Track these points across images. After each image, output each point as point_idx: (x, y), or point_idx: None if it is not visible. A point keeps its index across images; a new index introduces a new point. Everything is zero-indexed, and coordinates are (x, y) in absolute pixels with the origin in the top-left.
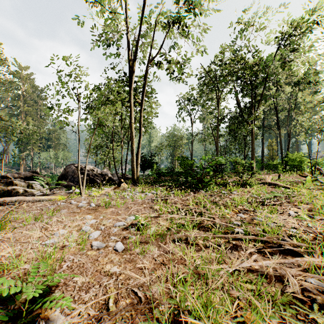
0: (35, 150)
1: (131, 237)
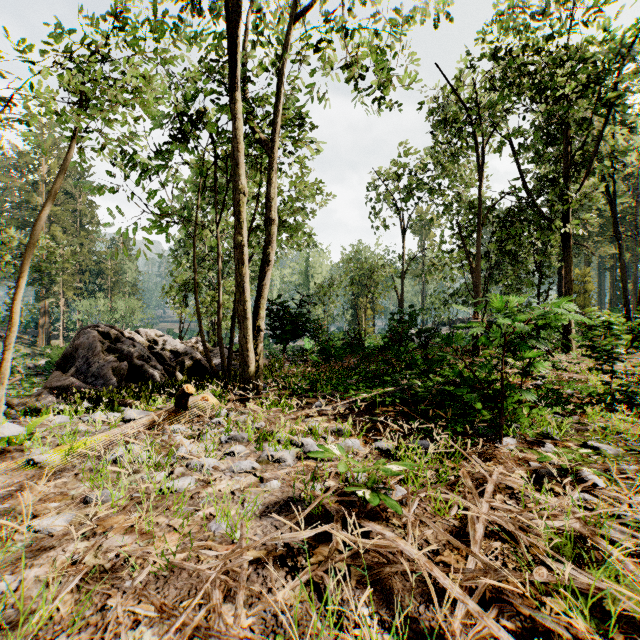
0: (68, 295)
1: None
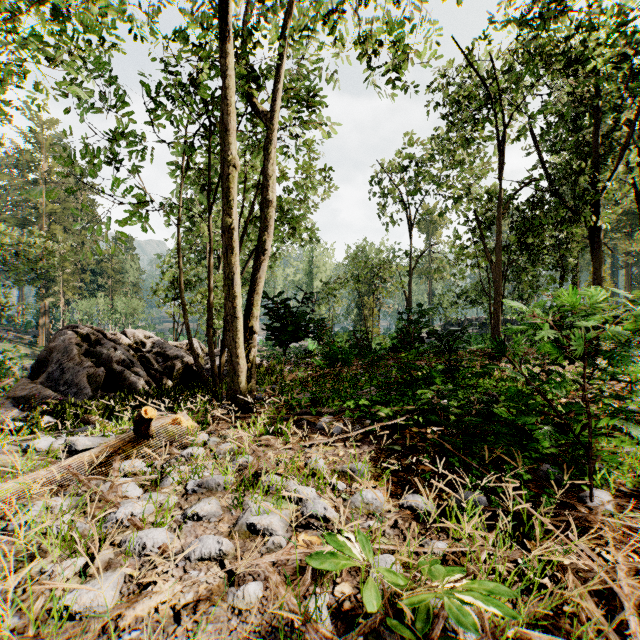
0: (69, 294)
1: None
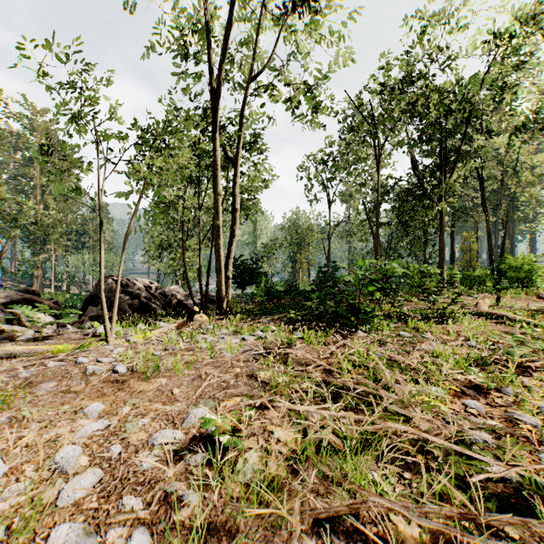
0: (59, 251)
1: (186, 497)
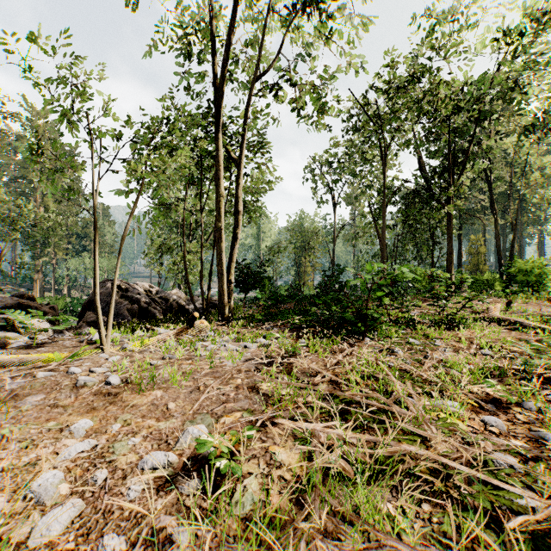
0: (59, 254)
1: (176, 536)
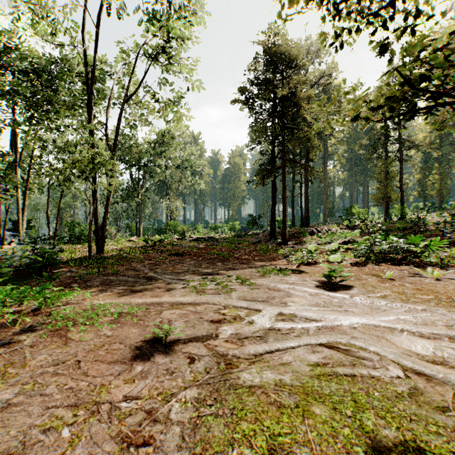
0: None
1: None
